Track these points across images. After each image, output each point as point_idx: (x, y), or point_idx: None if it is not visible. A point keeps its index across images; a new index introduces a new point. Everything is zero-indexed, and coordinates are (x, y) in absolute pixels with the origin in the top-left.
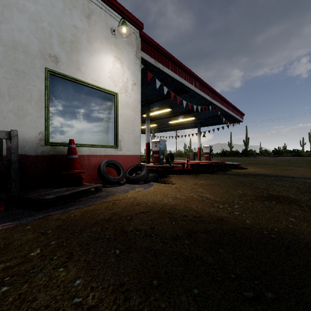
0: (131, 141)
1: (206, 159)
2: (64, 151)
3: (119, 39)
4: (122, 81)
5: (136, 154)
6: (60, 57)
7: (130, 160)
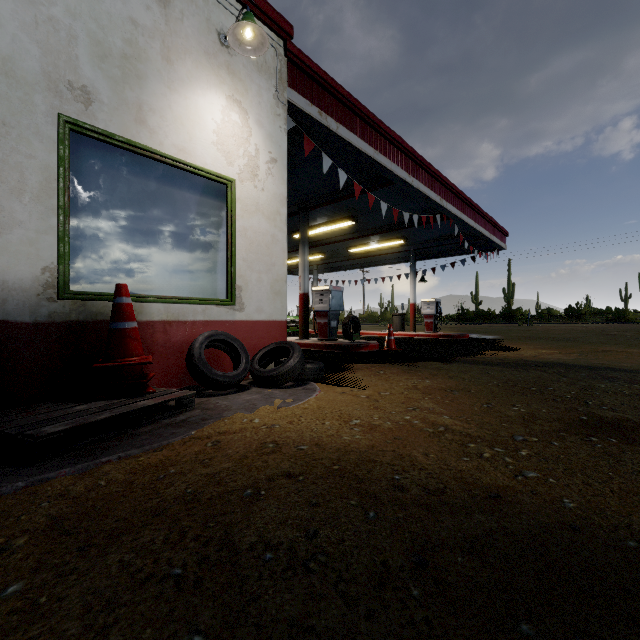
0: (267, 289)
1: (427, 328)
2: (107, 312)
3: (239, 58)
4: (244, 154)
5: (277, 318)
6: (96, 91)
7: (264, 333)
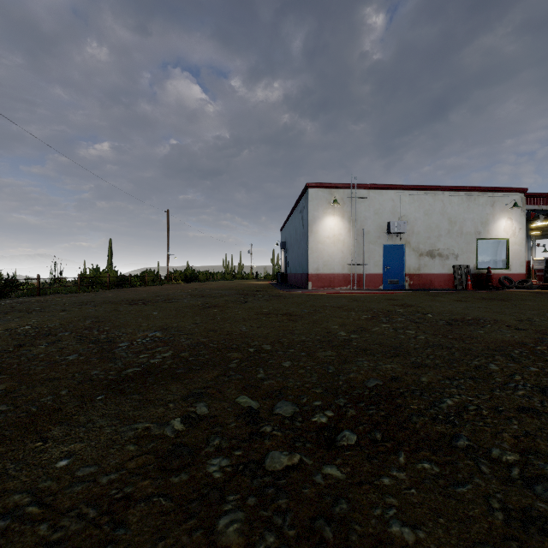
0: (518, 265)
1: None
2: (482, 272)
3: (509, 207)
4: (511, 230)
5: (521, 273)
6: (481, 231)
7: (517, 277)
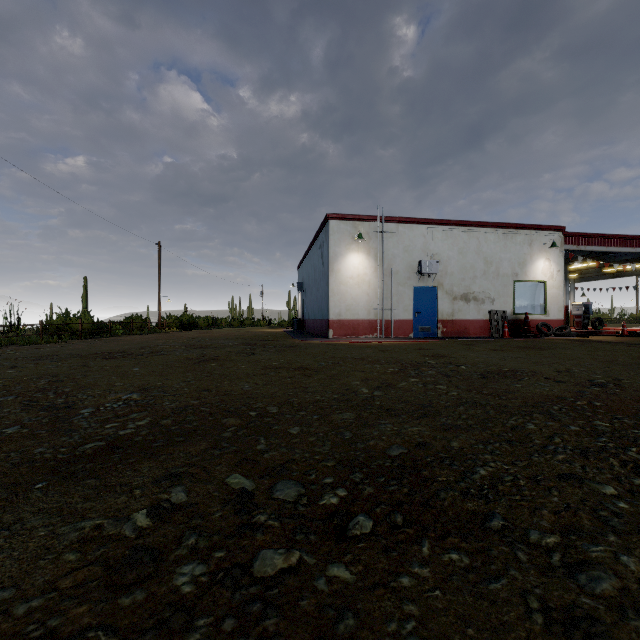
0: (556, 310)
1: None
2: (520, 318)
3: (548, 246)
4: (549, 272)
5: (559, 319)
6: (518, 272)
7: (555, 323)
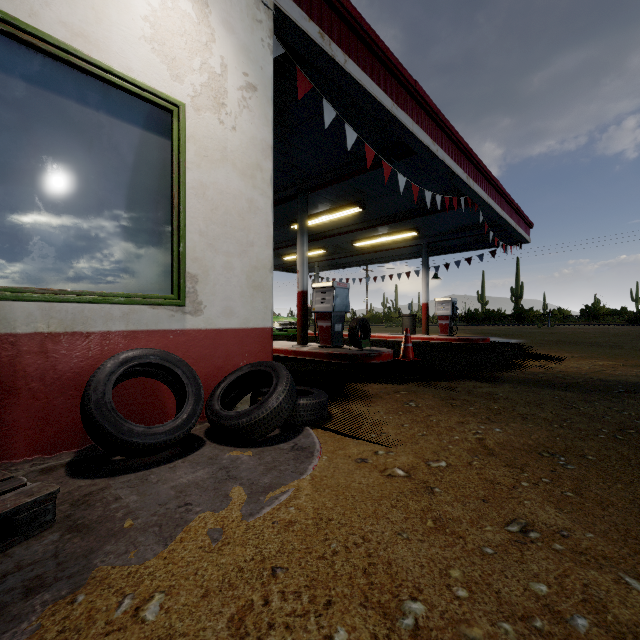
0: (240, 280)
1: (442, 330)
2: None
3: None
4: (202, 68)
5: (256, 325)
6: None
7: (236, 347)
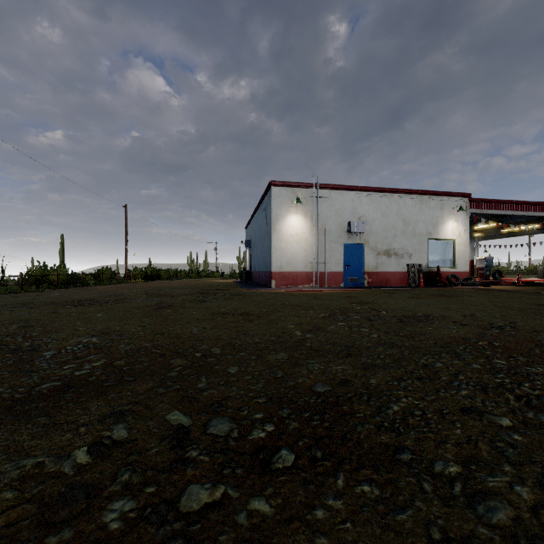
0: (463, 263)
1: None
2: (433, 270)
3: (456, 210)
4: (457, 232)
5: (466, 271)
6: (431, 232)
7: (462, 274)
